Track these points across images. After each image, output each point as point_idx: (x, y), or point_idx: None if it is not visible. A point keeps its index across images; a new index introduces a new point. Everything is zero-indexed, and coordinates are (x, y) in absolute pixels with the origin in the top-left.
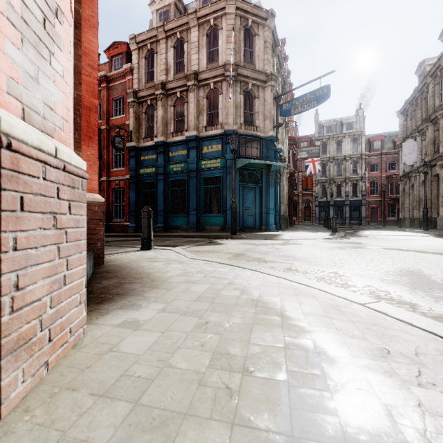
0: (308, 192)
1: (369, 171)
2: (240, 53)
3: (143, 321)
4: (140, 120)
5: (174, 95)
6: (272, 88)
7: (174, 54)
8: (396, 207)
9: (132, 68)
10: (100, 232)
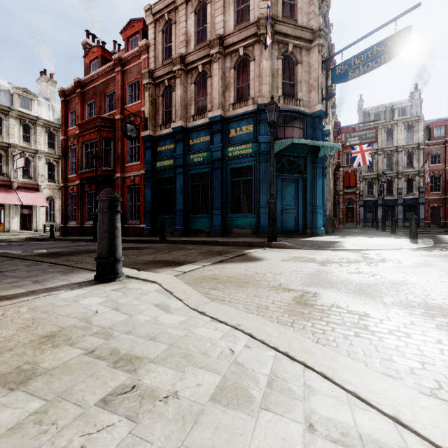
0: (350, 190)
1: (429, 163)
2: (277, 6)
3: None
4: (156, 105)
5: (195, 70)
6: (320, 48)
7: (195, 21)
8: None
9: (148, 45)
10: None
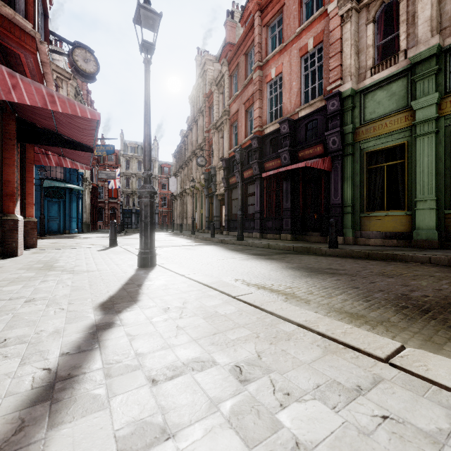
0: (114, 200)
1: (161, 189)
2: None
3: (42, 246)
4: None
5: None
6: None
7: None
8: None
9: None
10: None
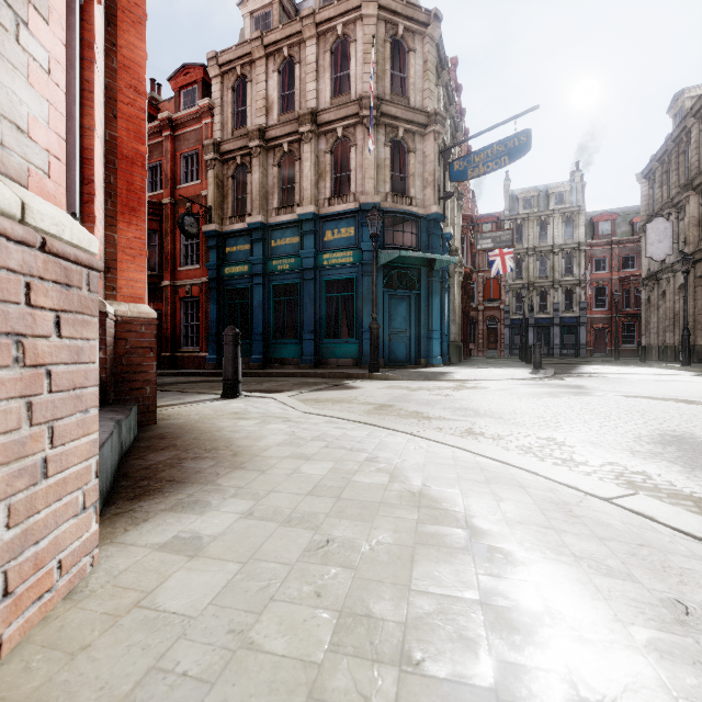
0: (493, 303)
1: (592, 270)
2: (385, 80)
3: (209, 538)
4: (224, 189)
5: (279, 149)
6: (436, 135)
7: (279, 82)
8: (635, 328)
9: (212, 105)
10: (150, 370)
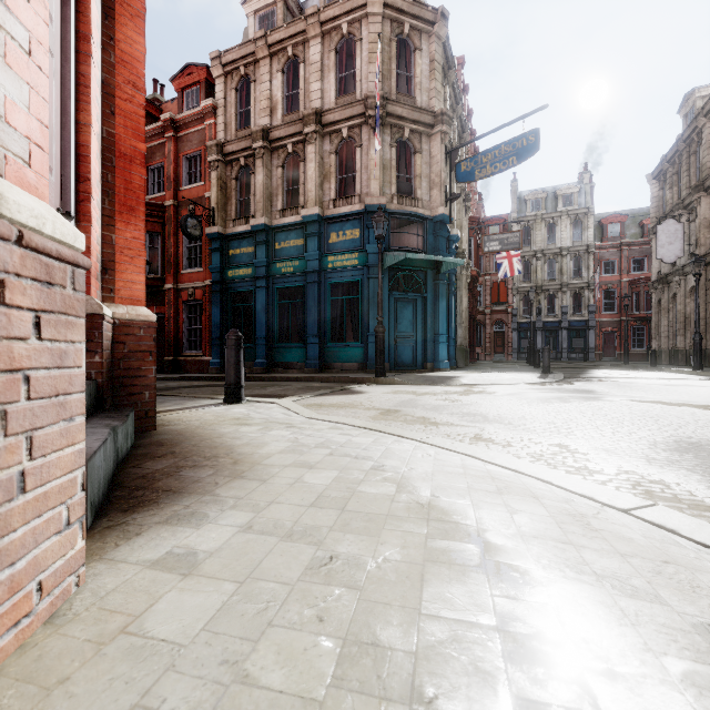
0: (500, 307)
1: (601, 273)
2: (391, 79)
3: (205, 554)
4: (227, 191)
5: (283, 150)
6: (443, 136)
7: (283, 82)
8: (645, 331)
9: (215, 106)
10: (149, 374)
